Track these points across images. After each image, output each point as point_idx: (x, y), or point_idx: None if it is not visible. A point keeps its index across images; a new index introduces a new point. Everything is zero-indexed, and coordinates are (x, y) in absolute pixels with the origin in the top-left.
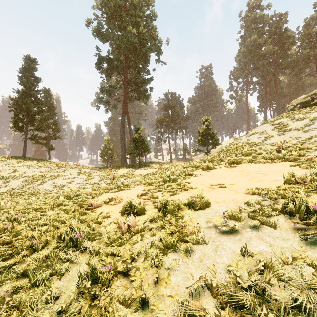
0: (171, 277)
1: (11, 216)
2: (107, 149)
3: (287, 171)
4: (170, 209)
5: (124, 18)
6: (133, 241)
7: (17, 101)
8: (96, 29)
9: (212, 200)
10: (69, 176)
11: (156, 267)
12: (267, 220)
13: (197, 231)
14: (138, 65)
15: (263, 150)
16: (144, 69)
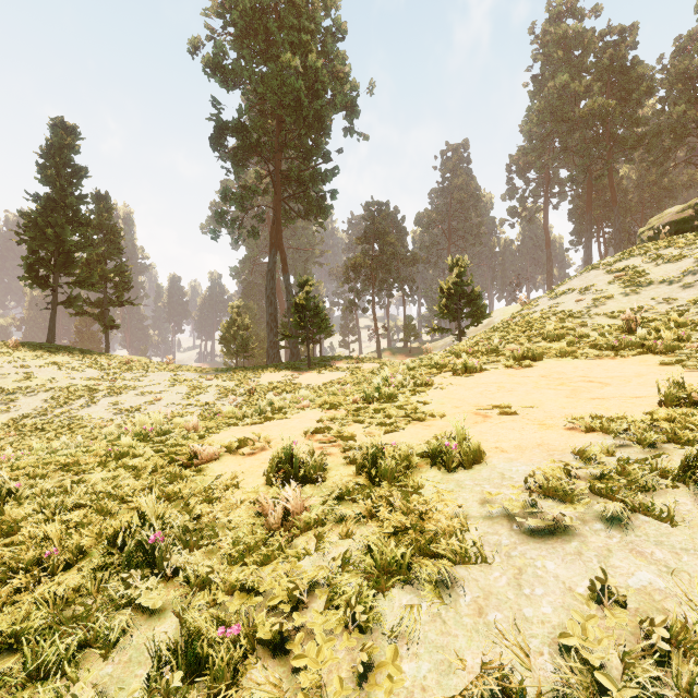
0: (401, 661)
1: (1, 484)
2: (236, 328)
3: (666, 374)
4: (388, 469)
5: (273, 35)
6: (297, 553)
7: (34, 221)
8: (211, 61)
9: (487, 445)
10: (151, 388)
11: (359, 627)
12: (643, 499)
13: (460, 525)
14: (305, 139)
15: (590, 328)
16: (320, 149)
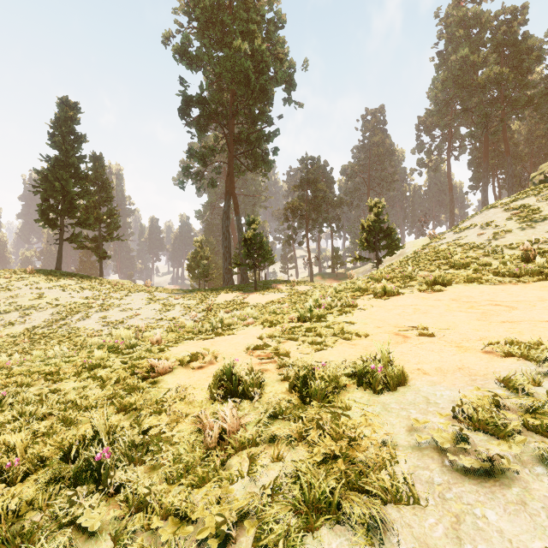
0: None
1: None
2: (199, 258)
3: None
4: (318, 389)
5: (227, 26)
6: (230, 475)
7: (46, 176)
8: (179, 48)
9: (409, 366)
10: (132, 305)
11: None
12: None
13: (389, 455)
14: (253, 108)
15: (492, 258)
16: (264, 115)
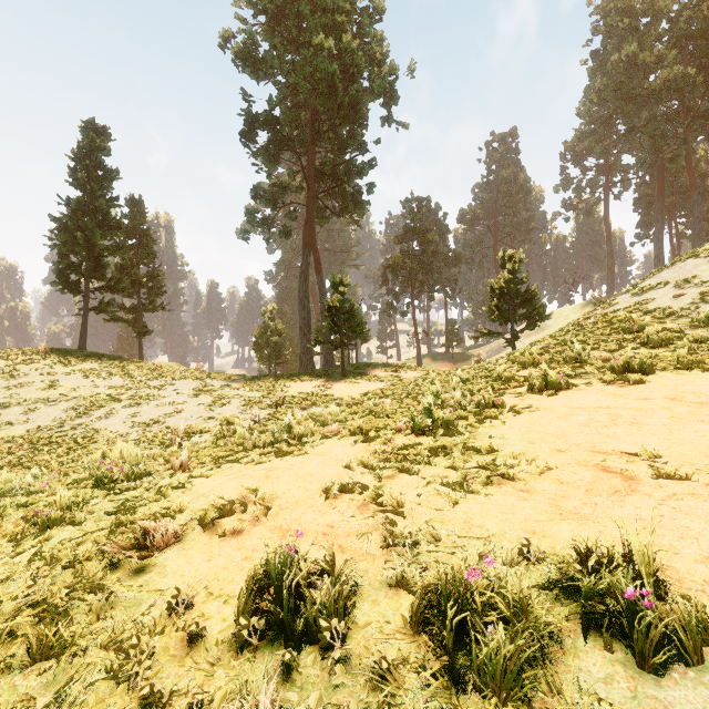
0: None
1: None
2: (269, 333)
3: None
4: (494, 656)
5: (306, 19)
6: None
7: (64, 225)
8: (241, 51)
9: (687, 568)
10: (173, 398)
11: None
12: None
13: None
14: (340, 130)
15: (706, 330)
16: (355, 140)
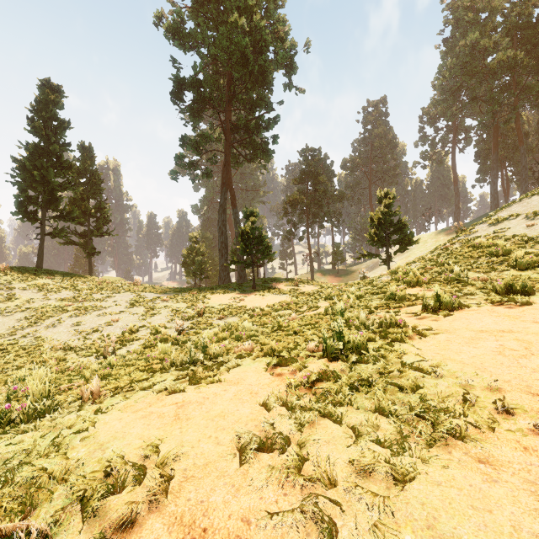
0: None
1: None
2: (194, 254)
3: None
4: None
5: (223, 3)
6: None
7: (23, 165)
8: (171, 26)
9: None
10: (113, 309)
11: None
12: None
13: None
14: (251, 92)
15: None
16: (263, 101)
